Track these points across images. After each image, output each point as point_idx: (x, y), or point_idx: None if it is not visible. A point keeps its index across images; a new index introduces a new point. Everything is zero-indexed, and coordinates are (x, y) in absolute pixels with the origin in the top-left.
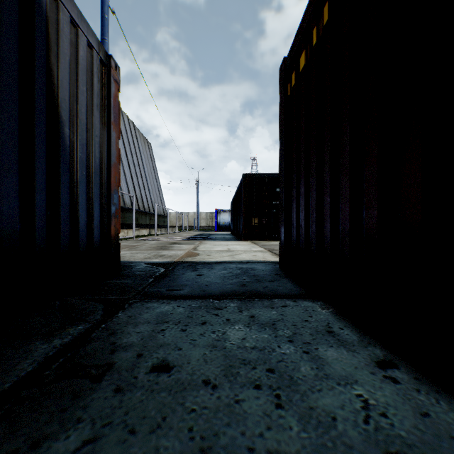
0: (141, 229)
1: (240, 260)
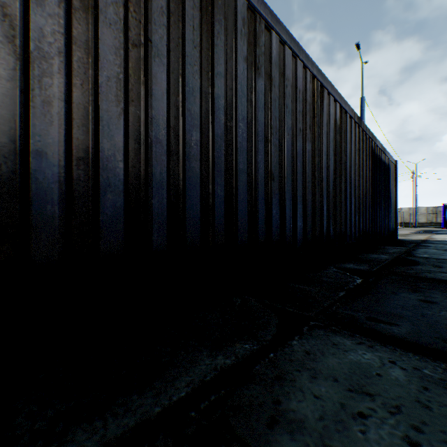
0: None
1: None
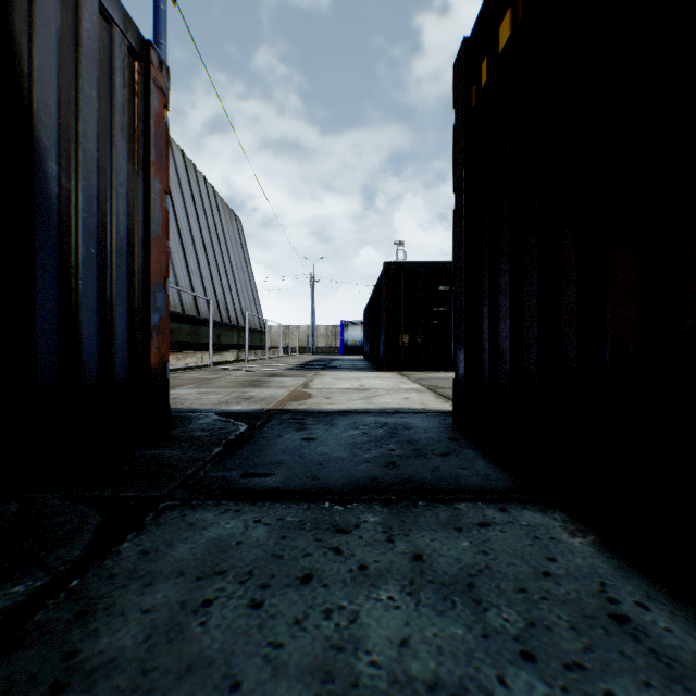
0: (224, 352)
1: (381, 408)
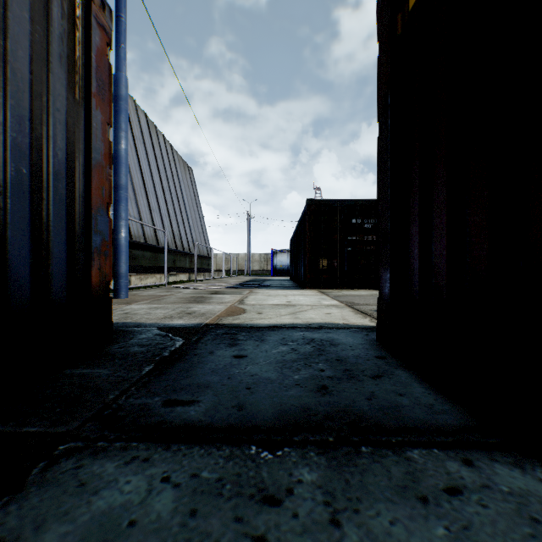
0: (178, 274)
1: (307, 323)
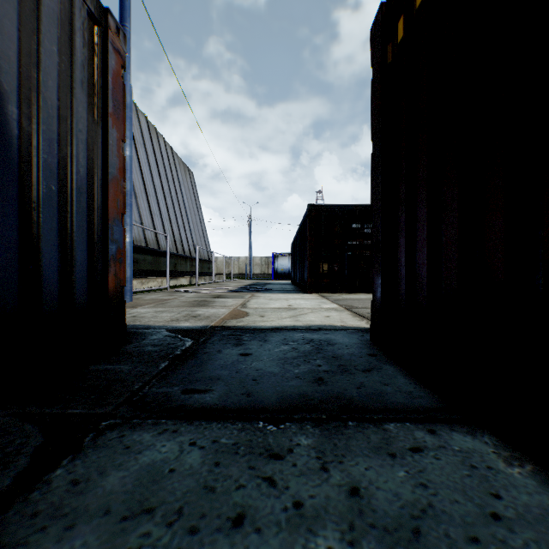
0: (179, 277)
1: (307, 325)
